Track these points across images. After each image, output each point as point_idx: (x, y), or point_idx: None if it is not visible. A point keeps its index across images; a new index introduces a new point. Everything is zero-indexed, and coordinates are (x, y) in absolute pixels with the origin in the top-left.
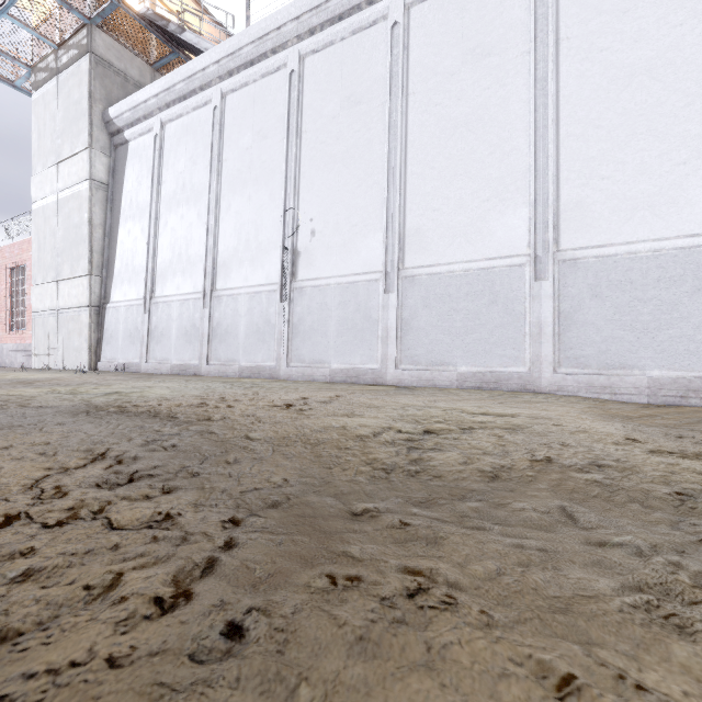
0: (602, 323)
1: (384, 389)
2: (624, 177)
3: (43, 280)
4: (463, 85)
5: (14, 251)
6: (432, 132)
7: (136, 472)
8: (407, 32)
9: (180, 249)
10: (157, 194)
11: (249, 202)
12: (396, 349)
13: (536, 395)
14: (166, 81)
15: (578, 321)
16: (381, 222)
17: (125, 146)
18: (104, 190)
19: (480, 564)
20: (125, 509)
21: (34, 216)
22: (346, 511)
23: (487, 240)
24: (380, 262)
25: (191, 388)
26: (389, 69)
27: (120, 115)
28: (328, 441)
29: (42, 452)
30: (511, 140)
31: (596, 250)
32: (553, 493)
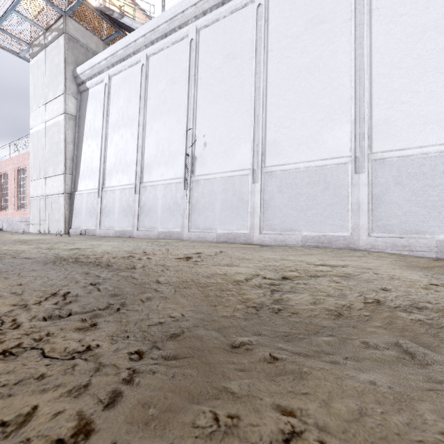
0: (403, 202)
1: (252, 247)
2: (418, 101)
3: (36, 177)
4: (305, 43)
5: (20, 159)
6: (284, 75)
7: (74, 308)
8: (267, 10)
9: (120, 156)
10: (106, 122)
11: (164, 125)
12: (260, 220)
13: (356, 251)
14: (111, 49)
15: (385, 201)
16: (249, 136)
17: (87, 92)
18: (74, 120)
19: (343, 402)
20: (59, 340)
21: (31, 137)
22: (226, 344)
23: (322, 147)
24: (249, 163)
25: (125, 246)
26: (255, 35)
27: (83, 72)
28: (214, 285)
29: (13, 291)
30: (338, 79)
31: (398, 152)
32: (388, 330)
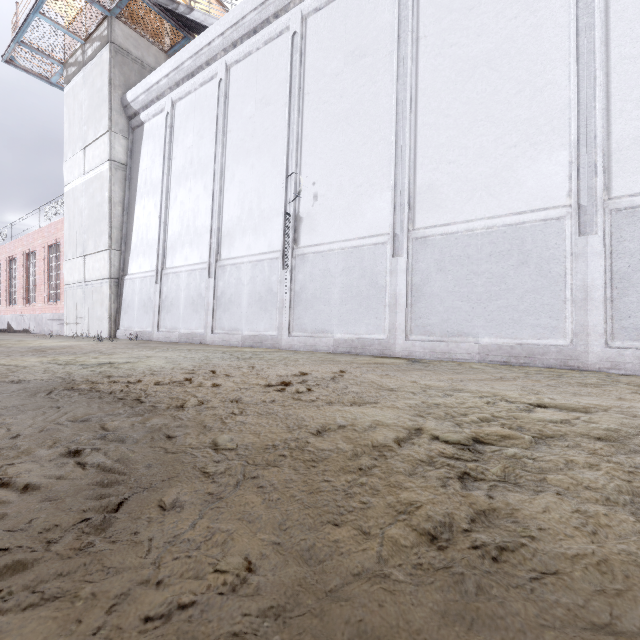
0: None
1: (394, 363)
2: None
3: (72, 255)
4: (484, 18)
5: (51, 231)
6: (447, 76)
7: None
8: None
9: (188, 221)
10: (168, 170)
11: (252, 170)
12: (406, 318)
13: (585, 374)
14: (175, 60)
15: (639, 283)
16: (388, 180)
17: (141, 128)
18: (123, 170)
19: None
20: None
21: (66, 198)
22: None
23: (515, 192)
24: (387, 224)
25: (187, 359)
26: (398, 14)
27: (136, 99)
28: (331, 457)
29: None
30: (545, 74)
31: None
32: None
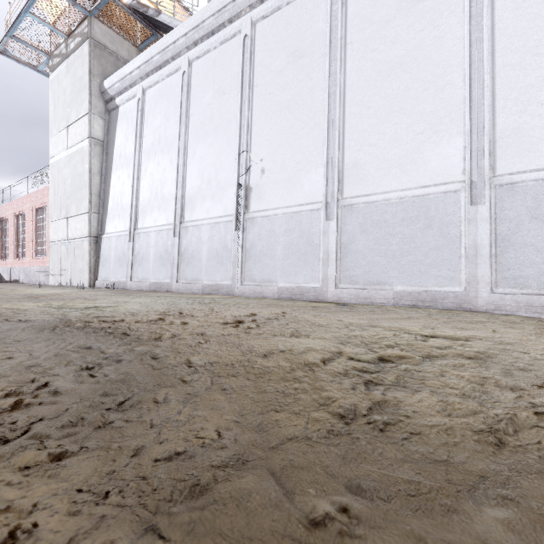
0: (543, 244)
1: (326, 306)
2: None
3: (57, 217)
4: (398, 30)
5: (38, 196)
6: (369, 75)
7: (39, 418)
8: None
9: (156, 189)
10: (139, 146)
11: (210, 148)
12: (336, 270)
13: (474, 314)
14: (145, 55)
15: (516, 243)
16: (322, 158)
17: (116, 110)
18: (101, 145)
19: None
20: None
21: (51, 169)
22: (298, 522)
23: (422, 170)
24: (321, 194)
25: (158, 304)
26: (329, 24)
27: (112, 86)
28: (274, 371)
29: None
30: (445, 76)
31: (535, 174)
32: None
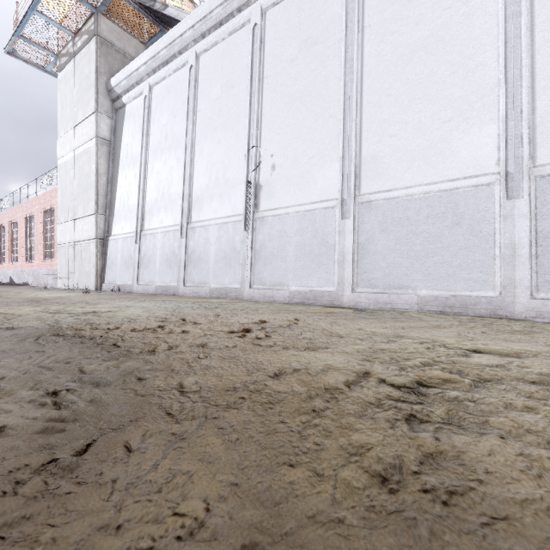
0: None
1: (342, 312)
2: None
3: (64, 219)
4: (421, 9)
5: (47, 198)
6: (389, 60)
7: None
8: None
9: (163, 189)
10: (146, 145)
11: (218, 145)
12: (352, 272)
13: (513, 322)
14: (152, 50)
15: None
16: (337, 152)
17: (123, 109)
18: (107, 145)
19: None
20: None
21: (59, 170)
22: None
23: (449, 161)
24: (336, 190)
25: (161, 309)
26: (345, 6)
27: (118, 84)
28: (286, 399)
29: None
30: (476, 56)
31: None
32: None
